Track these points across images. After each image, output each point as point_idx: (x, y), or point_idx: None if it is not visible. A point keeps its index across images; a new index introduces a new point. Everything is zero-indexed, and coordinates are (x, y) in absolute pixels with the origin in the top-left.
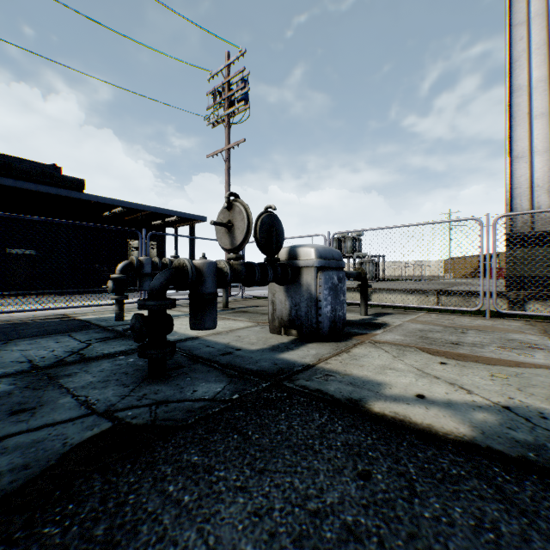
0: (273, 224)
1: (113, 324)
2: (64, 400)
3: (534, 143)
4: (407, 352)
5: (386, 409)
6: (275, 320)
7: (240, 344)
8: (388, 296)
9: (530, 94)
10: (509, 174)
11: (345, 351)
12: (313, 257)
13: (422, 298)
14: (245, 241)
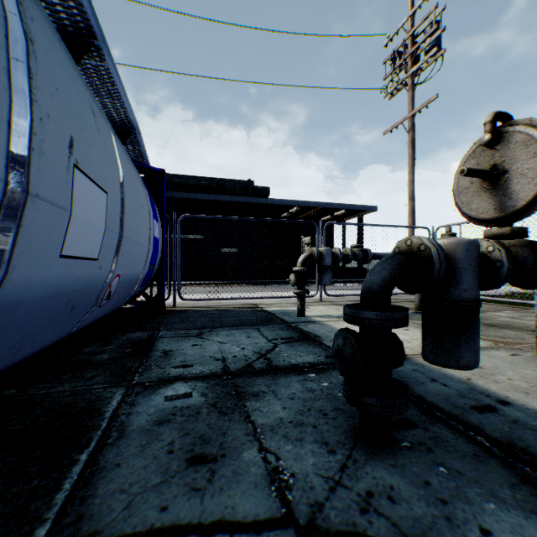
0: None
1: (294, 320)
2: (249, 452)
3: None
4: None
5: None
6: None
7: (494, 386)
8: None
9: None
10: None
11: None
12: None
13: None
14: None
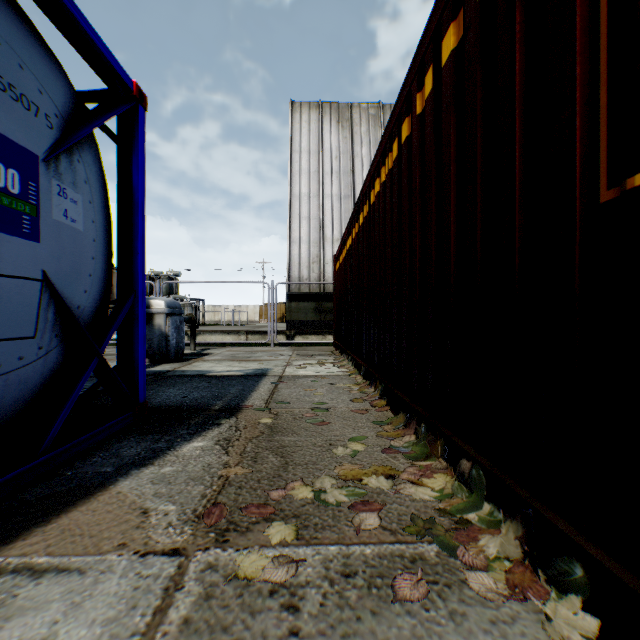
0: None
1: None
2: None
3: (302, 235)
4: (224, 362)
5: (214, 374)
6: None
7: None
8: (211, 336)
9: (301, 202)
10: (289, 252)
11: (189, 364)
12: (164, 307)
13: (236, 337)
14: None
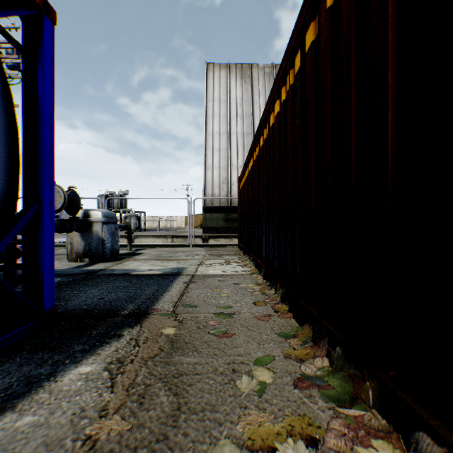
0: (75, 197)
1: None
2: None
3: (214, 163)
4: (149, 261)
5: (137, 273)
6: (73, 254)
7: None
8: (145, 239)
9: (214, 138)
10: (205, 176)
11: (120, 263)
12: (101, 217)
13: (164, 240)
14: (62, 208)
